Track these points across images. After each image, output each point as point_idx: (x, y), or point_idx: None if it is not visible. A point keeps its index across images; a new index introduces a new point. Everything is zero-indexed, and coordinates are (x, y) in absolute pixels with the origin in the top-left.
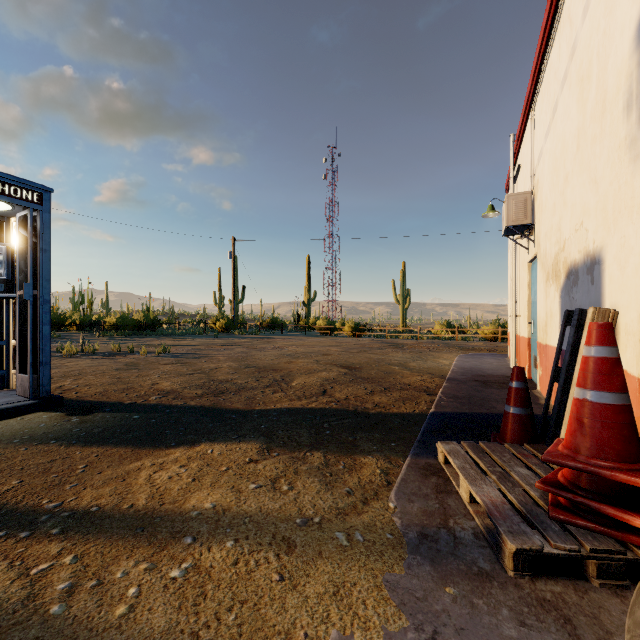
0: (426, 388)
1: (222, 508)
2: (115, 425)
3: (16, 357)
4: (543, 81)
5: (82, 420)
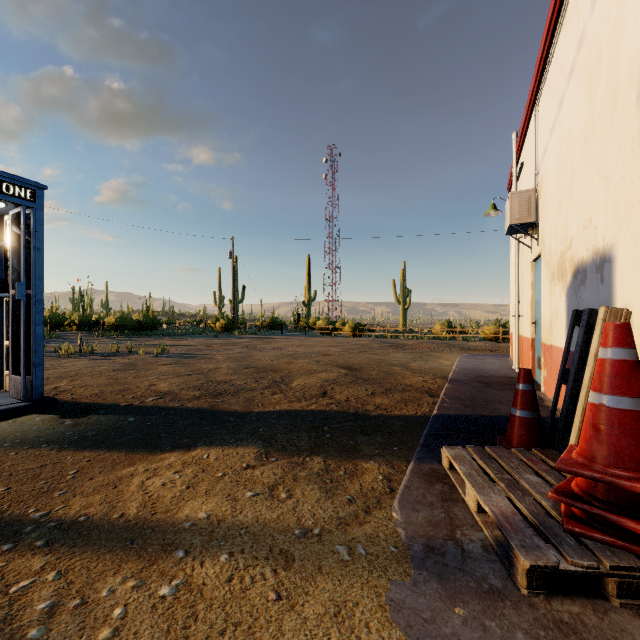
0: (428, 389)
1: (217, 518)
2: (109, 428)
3: (9, 358)
4: (548, 76)
5: (76, 423)
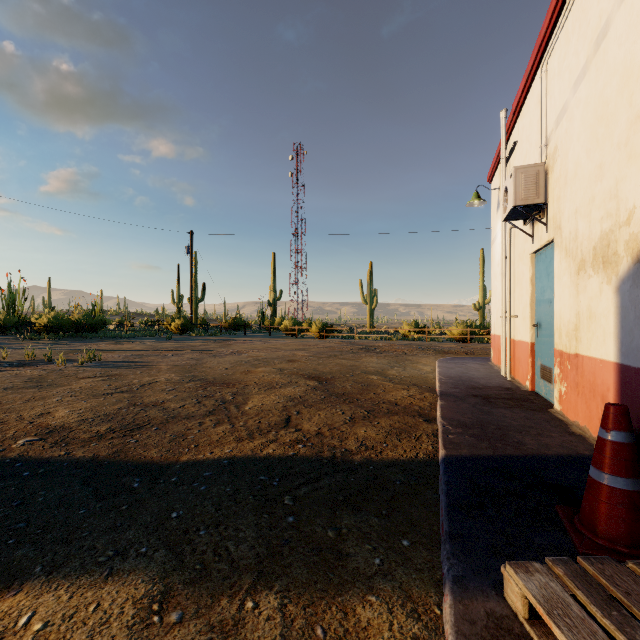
0: (419, 409)
1: None
2: None
3: None
4: (569, 16)
5: None
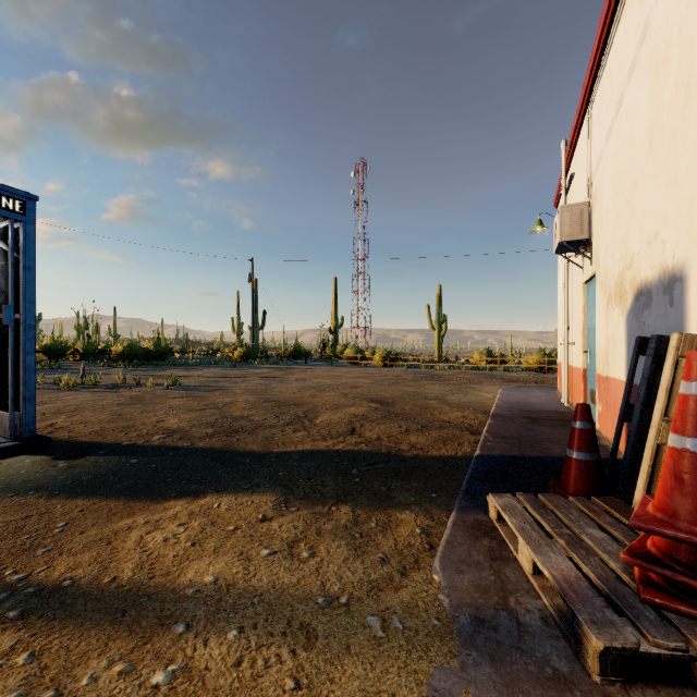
0: (468, 426)
1: (226, 583)
2: (108, 471)
3: None
4: (603, 75)
5: (70, 465)
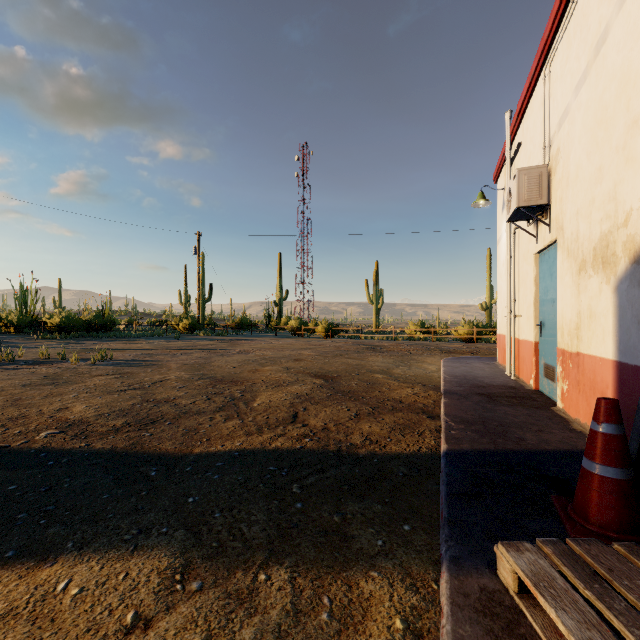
0: (423, 406)
1: None
2: None
3: None
4: (571, 20)
5: None
